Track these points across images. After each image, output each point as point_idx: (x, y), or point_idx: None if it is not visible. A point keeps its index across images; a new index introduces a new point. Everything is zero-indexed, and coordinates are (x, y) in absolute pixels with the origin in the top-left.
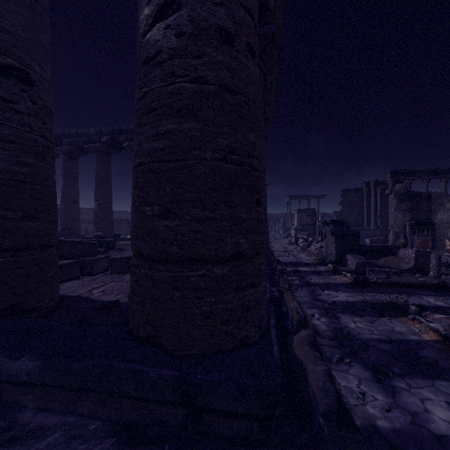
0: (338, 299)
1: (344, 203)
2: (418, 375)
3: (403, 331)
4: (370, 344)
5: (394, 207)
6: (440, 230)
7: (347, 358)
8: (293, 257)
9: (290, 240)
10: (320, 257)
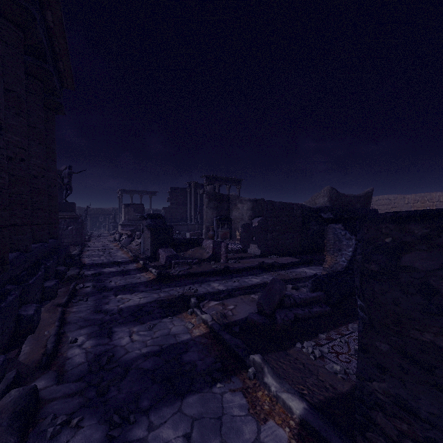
0: (128, 305)
1: (172, 200)
2: (169, 399)
3: (179, 331)
4: (132, 367)
5: (206, 205)
6: (235, 224)
7: (83, 411)
8: (107, 256)
9: (115, 236)
10: (138, 254)
